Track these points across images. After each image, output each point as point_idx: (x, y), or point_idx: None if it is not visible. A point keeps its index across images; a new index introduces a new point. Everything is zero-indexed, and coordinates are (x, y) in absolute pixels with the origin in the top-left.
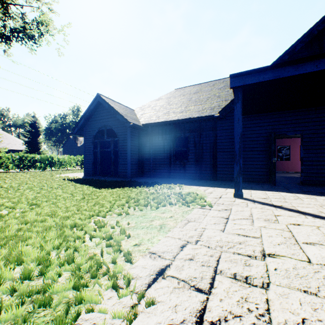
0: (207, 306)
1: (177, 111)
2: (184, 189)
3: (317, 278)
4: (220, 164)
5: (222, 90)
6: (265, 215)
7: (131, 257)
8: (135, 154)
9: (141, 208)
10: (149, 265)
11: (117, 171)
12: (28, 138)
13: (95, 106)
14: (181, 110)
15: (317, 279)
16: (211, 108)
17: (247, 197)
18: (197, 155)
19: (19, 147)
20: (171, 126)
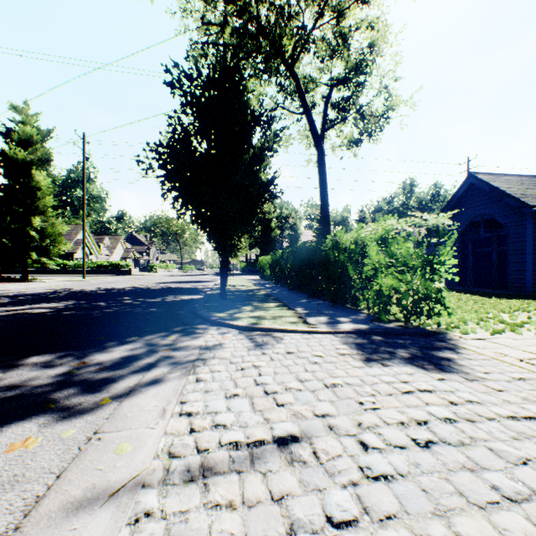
0: None
1: None
2: None
3: None
4: None
5: None
6: None
7: None
8: None
9: None
10: None
11: (503, 282)
12: None
13: (464, 191)
14: None
15: None
16: None
17: None
18: None
19: None
20: None
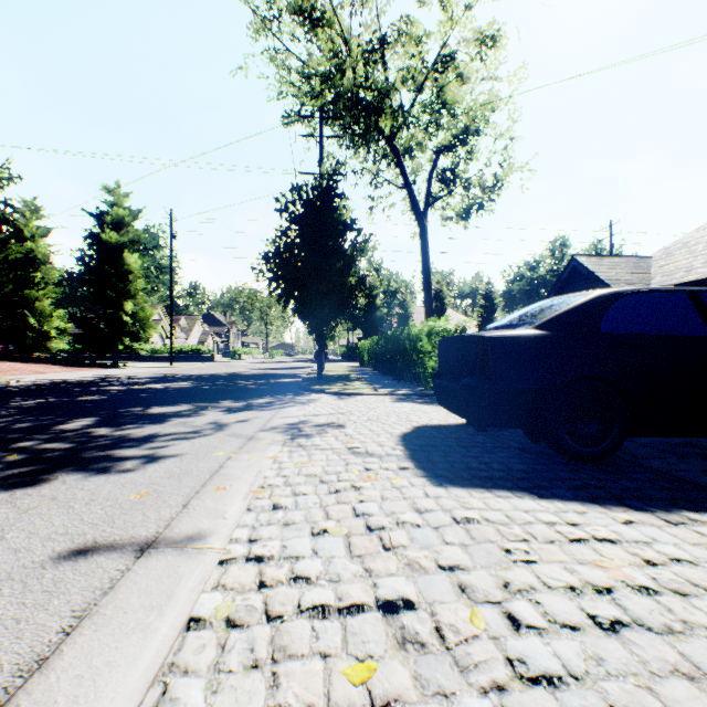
0: None
1: None
2: None
3: None
4: None
5: None
6: None
7: None
8: None
9: None
10: None
11: None
12: (480, 318)
13: (569, 273)
14: None
15: None
16: None
17: None
18: None
19: (469, 331)
20: None
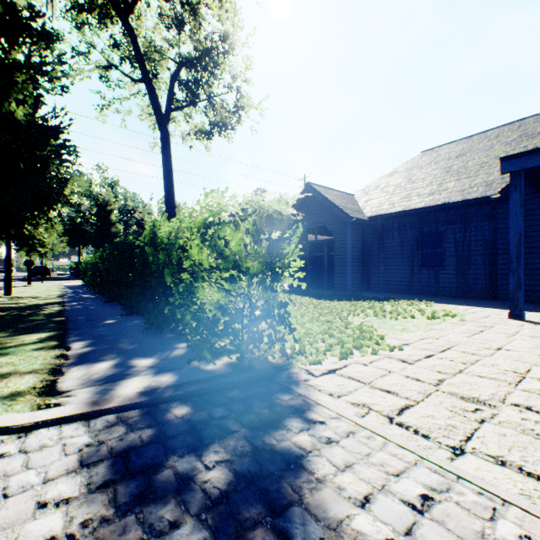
0: (436, 355)
1: (424, 193)
2: (433, 307)
3: (536, 360)
4: (502, 274)
5: (514, 146)
6: (536, 334)
7: (382, 336)
8: (357, 259)
9: (380, 318)
10: (396, 342)
11: (332, 283)
12: None
13: (303, 199)
14: (430, 190)
15: (535, 360)
16: (486, 183)
17: (531, 319)
18: (459, 260)
19: None
20: (414, 217)
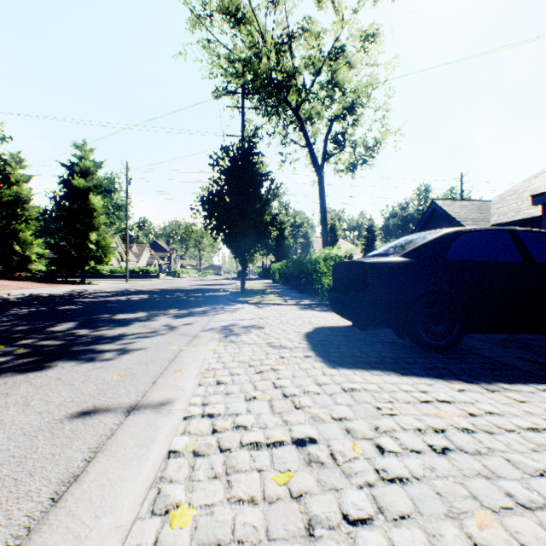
0: None
1: None
2: None
3: None
4: None
5: None
6: None
7: None
8: None
9: None
10: None
11: None
12: (364, 246)
13: (430, 213)
14: None
15: None
16: None
17: None
18: None
19: (355, 256)
20: (535, 224)
